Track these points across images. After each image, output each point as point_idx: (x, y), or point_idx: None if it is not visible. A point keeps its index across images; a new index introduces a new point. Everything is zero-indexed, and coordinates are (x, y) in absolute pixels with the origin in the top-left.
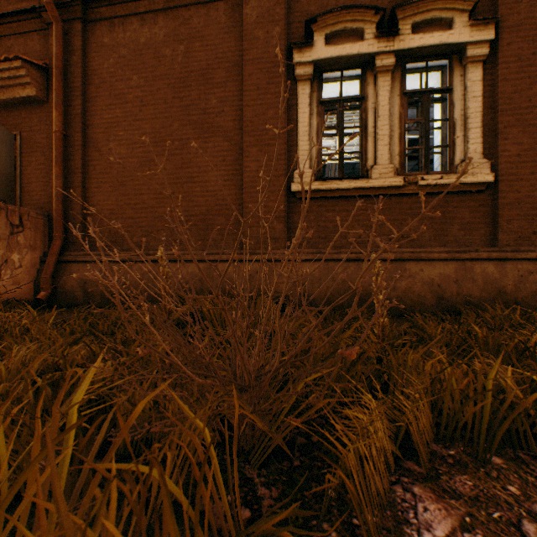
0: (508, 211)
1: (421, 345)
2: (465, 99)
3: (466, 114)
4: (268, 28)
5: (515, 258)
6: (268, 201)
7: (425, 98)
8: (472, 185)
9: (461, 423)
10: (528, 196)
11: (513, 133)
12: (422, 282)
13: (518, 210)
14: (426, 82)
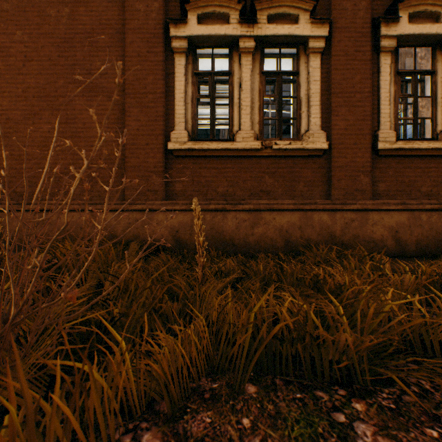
0: (339, 173)
1: (244, 281)
2: (308, 82)
3: (309, 94)
4: (148, 2)
5: (343, 209)
6: (148, 157)
7: (279, 78)
8: (313, 150)
9: (230, 355)
10: (352, 161)
11: (342, 112)
12: (274, 228)
13: (345, 171)
14: (280, 65)
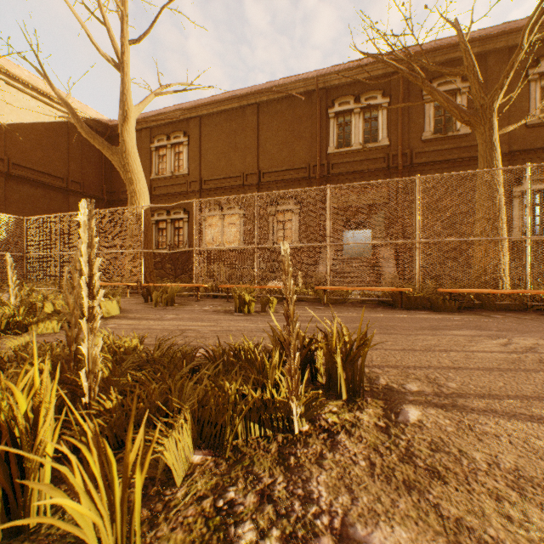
0: None
1: None
2: None
3: None
4: None
5: None
6: None
7: None
8: None
9: None
10: None
11: None
12: None
13: None
14: None
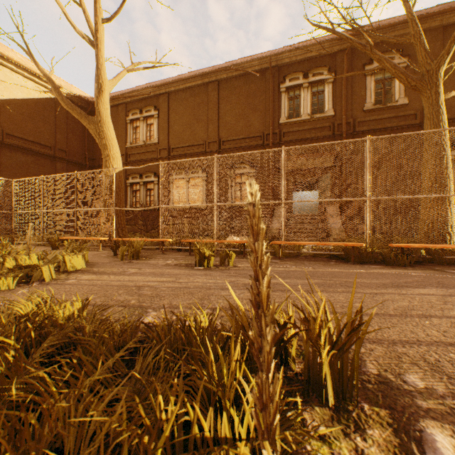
0: None
1: None
2: None
3: None
4: None
5: None
6: None
7: None
8: None
9: None
10: None
11: None
12: None
13: None
14: None
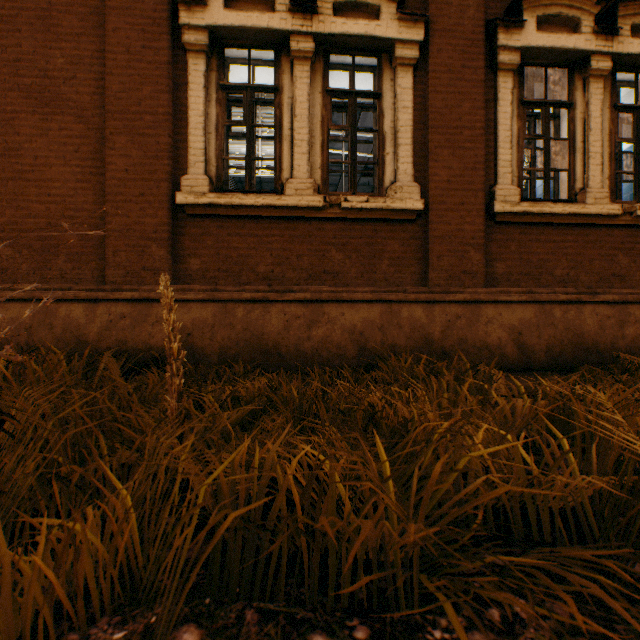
0: (439, 246)
1: (263, 415)
2: (395, 109)
3: (396, 127)
4: None
5: (444, 301)
6: (145, 216)
7: (352, 101)
8: (402, 212)
9: (163, 568)
10: (458, 230)
11: (444, 156)
12: (343, 329)
13: (448, 245)
14: (353, 81)
